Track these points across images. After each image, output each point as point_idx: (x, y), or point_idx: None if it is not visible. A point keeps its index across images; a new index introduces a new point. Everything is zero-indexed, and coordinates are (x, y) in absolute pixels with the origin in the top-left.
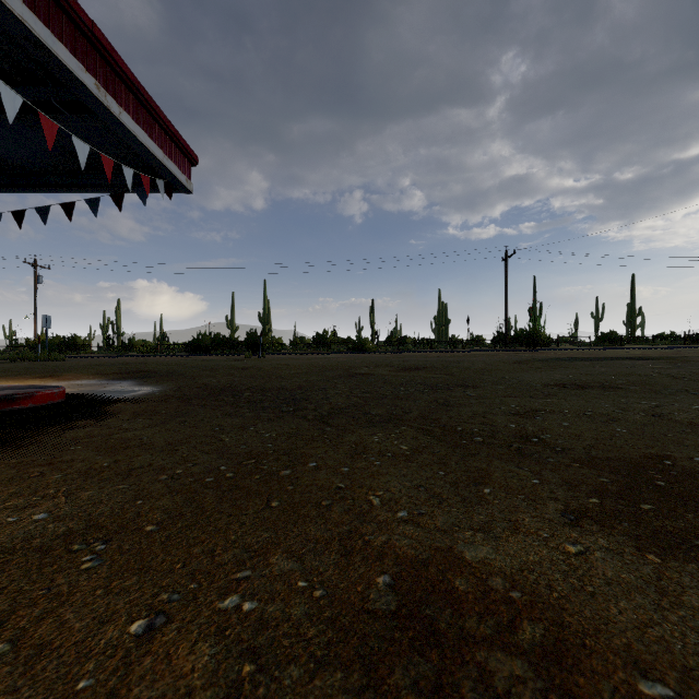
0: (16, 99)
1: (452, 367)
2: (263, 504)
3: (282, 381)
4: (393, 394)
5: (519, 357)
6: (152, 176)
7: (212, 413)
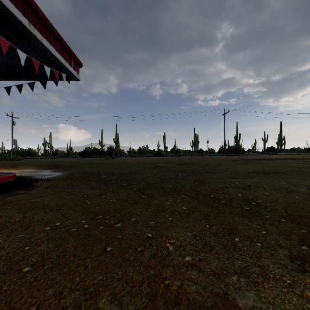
0: None
1: (202, 163)
2: (102, 249)
3: (122, 170)
4: (175, 177)
5: (232, 158)
6: (60, 72)
7: (85, 187)
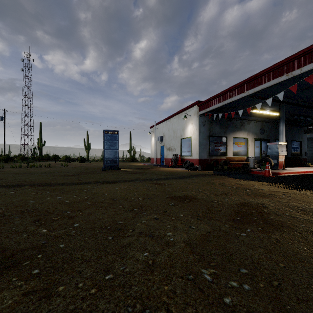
0: None
1: None
2: None
3: None
4: None
5: None
6: None
7: None
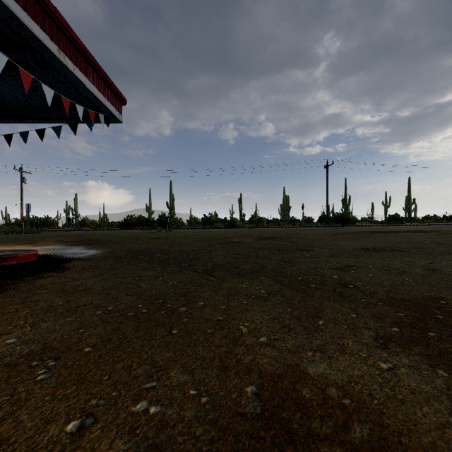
0: (4, 59)
1: (293, 237)
2: (167, 331)
3: (181, 246)
4: (255, 255)
5: (336, 231)
6: (96, 112)
7: (134, 268)
